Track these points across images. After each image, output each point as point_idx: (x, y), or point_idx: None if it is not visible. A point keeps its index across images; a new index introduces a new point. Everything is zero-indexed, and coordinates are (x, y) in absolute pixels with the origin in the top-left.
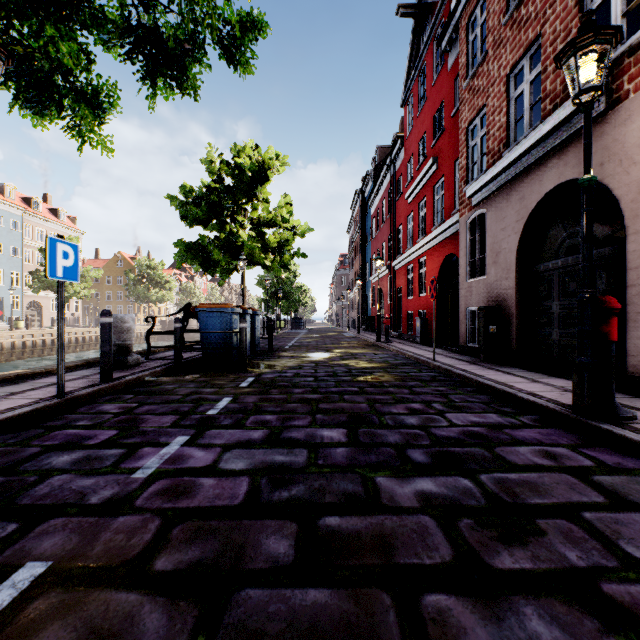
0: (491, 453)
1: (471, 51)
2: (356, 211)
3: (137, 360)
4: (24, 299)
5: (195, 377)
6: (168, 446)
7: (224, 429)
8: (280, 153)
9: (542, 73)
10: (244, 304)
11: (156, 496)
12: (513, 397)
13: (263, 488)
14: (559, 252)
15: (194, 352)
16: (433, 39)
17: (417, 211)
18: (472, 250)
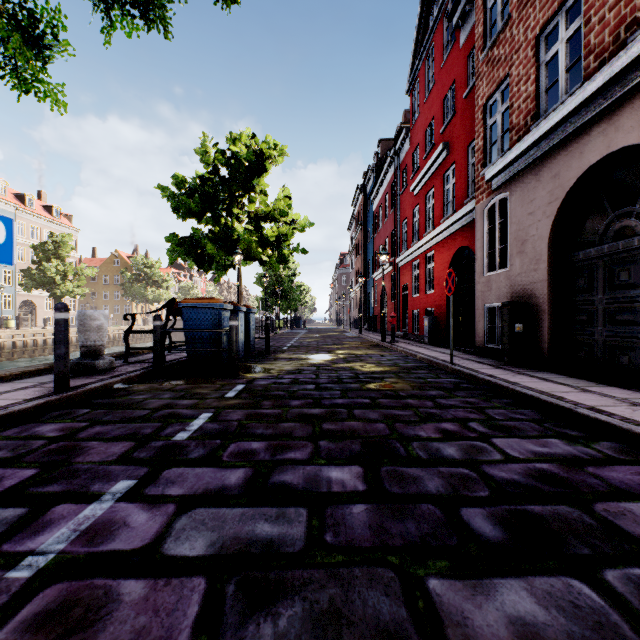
0: (593, 517)
1: (489, 19)
2: (357, 208)
3: (110, 363)
4: (17, 298)
5: (175, 384)
6: (97, 501)
7: (190, 467)
8: (278, 143)
9: (584, 26)
10: (241, 302)
11: (21, 637)
12: (571, 413)
13: (227, 611)
14: (605, 236)
15: (182, 353)
16: (442, 17)
17: (424, 203)
18: (490, 240)
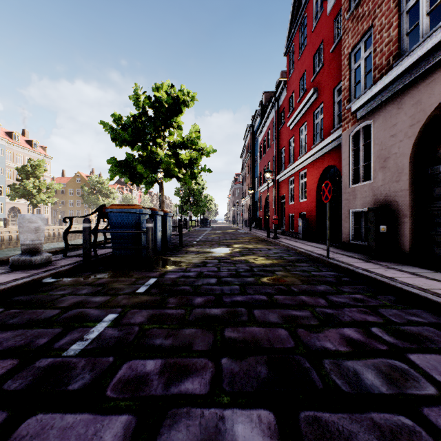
0: None
1: None
2: (247, 141)
3: (47, 258)
4: (7, 205)
5: (97, 278)
6: None
7: (60, 411)
8: (190, 91)
9: None
10: (163, 208)
11: None
12: None
13: None
14: None
15: None
16: None
17: (298, 134)
18: (354, 159)
